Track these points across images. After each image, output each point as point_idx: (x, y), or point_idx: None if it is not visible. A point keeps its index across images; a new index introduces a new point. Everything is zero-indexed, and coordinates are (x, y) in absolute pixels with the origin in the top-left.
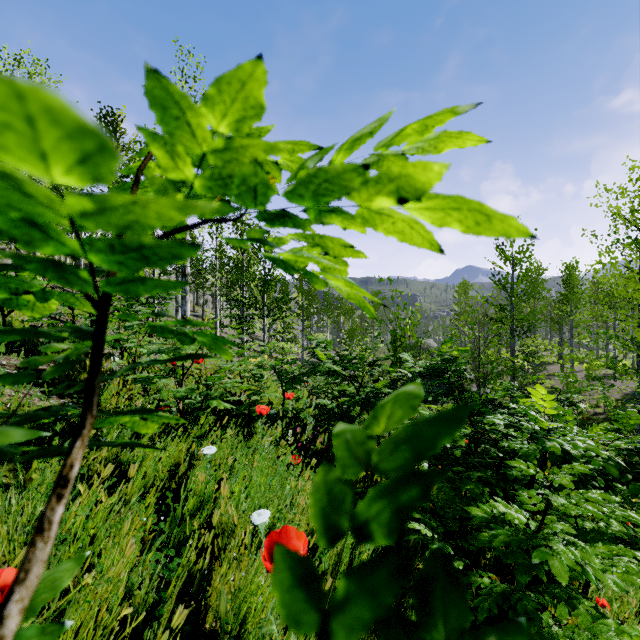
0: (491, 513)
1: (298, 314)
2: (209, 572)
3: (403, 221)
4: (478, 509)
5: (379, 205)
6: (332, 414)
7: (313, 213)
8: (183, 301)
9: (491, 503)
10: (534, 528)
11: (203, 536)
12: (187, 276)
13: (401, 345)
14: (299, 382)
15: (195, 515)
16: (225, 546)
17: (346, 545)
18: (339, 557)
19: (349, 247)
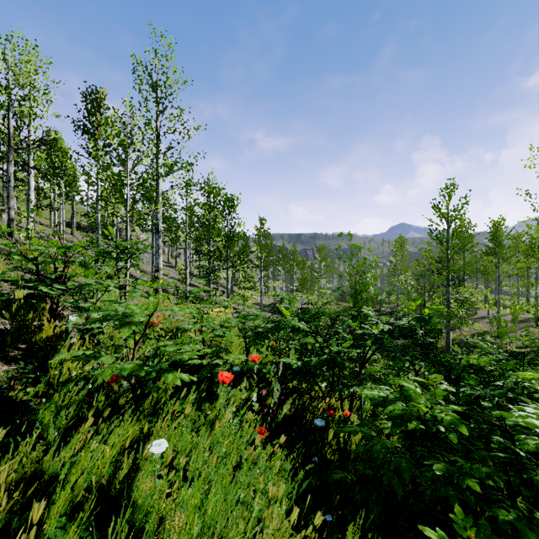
0: None
1: (257, 265)
2: None
3: None
4: None
5: None
6: (295, 370)
7: None
8: (156, 255)
9: None
10: None
11: None
12: (160, 232)
13: (361, 299)
14: (263, 340)
15: (137, 538)
16: None
17: None
18: None
19: None
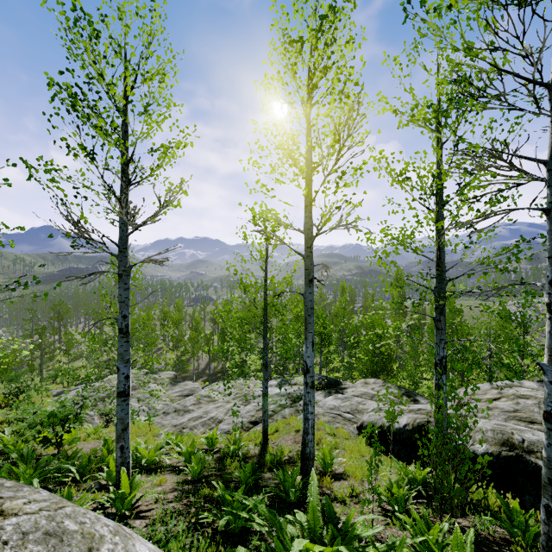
0: None
1: None
2: None
3: None
4: None
5: None
6: None
7: None
8: None
9: None
10: None
11: None
12: None
13: None
14: None
15: None
16: None
17: None
18: None
19: None
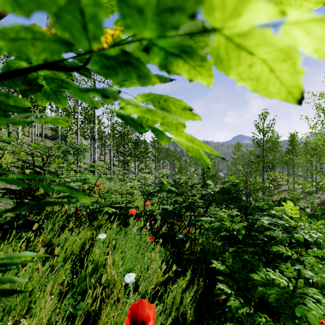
0: (265, 278)
1: (153, 159)
2: (100, 308)
3: (263, 61)
4: (257, 275)
5: (248, 22)
6: (170, 213)
7: (158, 55)
8: (93, 153)
9: (265, 272)
10: (292, 288)
11: (96, 289)
12: (95, 140)
13: (207, 176)
14: (153, 196)
15: (94, 273)
16: (110, 293)
17: (179, 292)
18: (175, 299)
19: (189, 109)
